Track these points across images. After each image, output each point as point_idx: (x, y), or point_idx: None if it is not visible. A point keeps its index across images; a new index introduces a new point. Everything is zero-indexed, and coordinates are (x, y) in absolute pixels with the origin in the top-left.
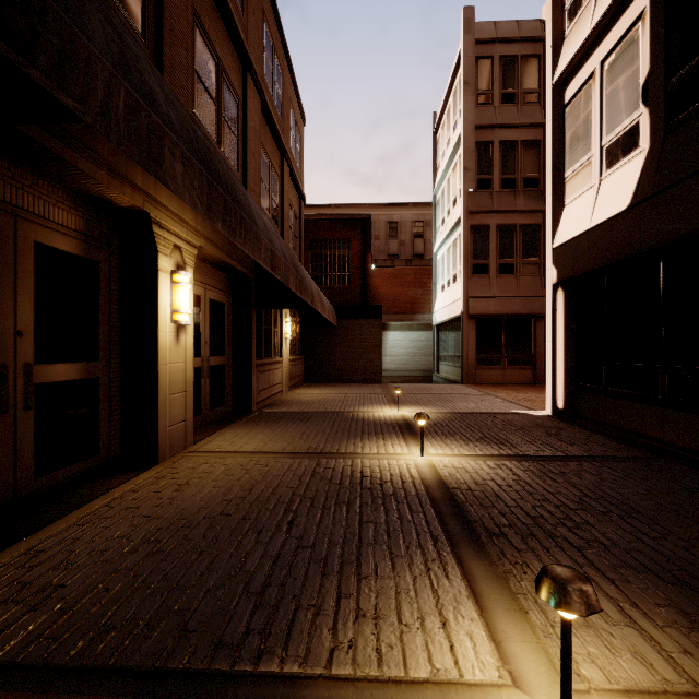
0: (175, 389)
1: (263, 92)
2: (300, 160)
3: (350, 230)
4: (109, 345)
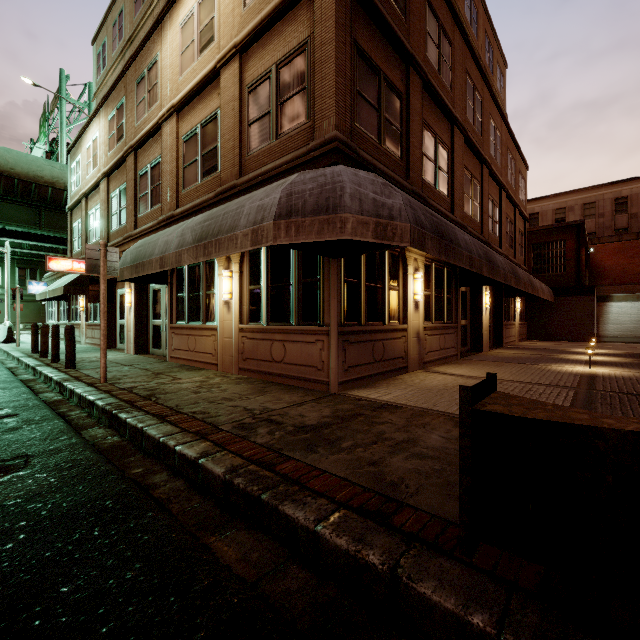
0: (485, 330)
1: (508, 190)
2: (525, 196)
3: (565, 234)
4: (468, 315)
